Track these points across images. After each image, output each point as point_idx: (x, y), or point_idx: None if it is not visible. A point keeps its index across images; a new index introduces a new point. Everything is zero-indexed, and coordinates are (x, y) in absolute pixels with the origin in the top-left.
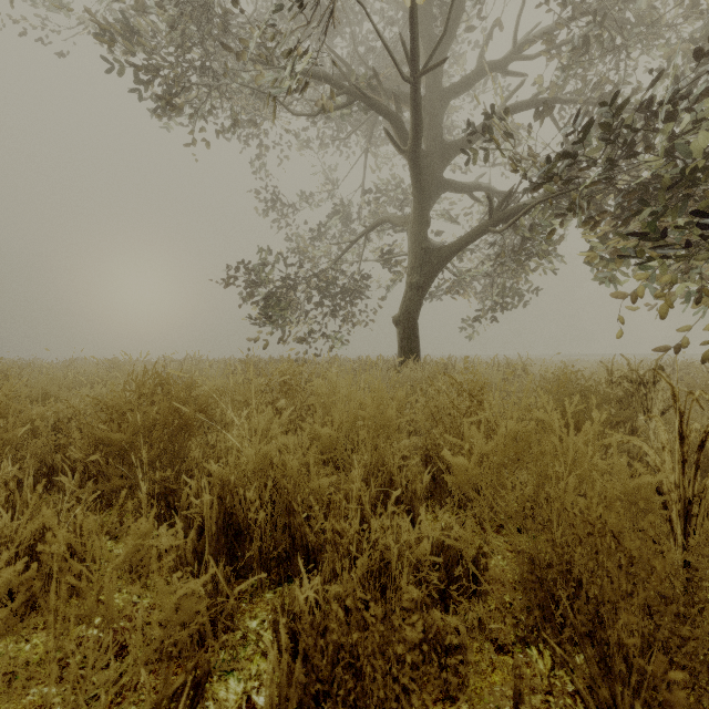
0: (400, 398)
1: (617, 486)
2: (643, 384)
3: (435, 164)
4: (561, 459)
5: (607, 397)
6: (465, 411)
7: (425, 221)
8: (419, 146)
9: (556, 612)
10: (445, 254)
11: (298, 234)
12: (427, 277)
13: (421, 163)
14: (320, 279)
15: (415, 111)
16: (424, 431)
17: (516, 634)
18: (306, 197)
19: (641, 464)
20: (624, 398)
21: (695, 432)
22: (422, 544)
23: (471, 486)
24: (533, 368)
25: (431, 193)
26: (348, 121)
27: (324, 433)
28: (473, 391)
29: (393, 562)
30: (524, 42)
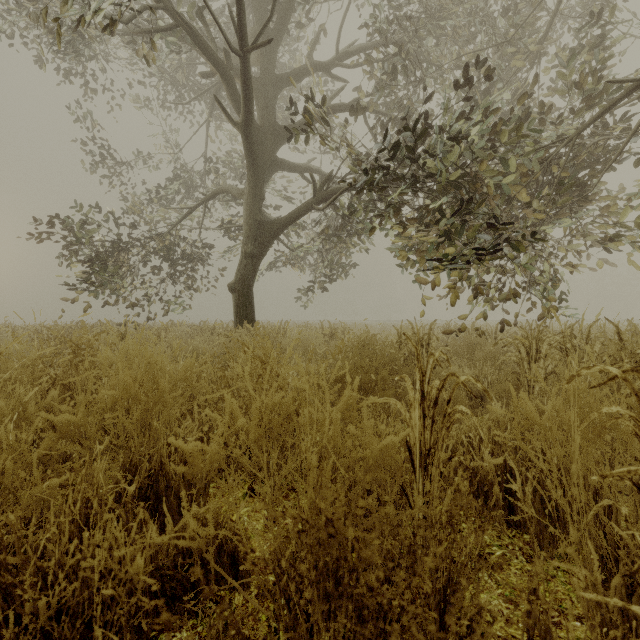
0: (187, 367)
1: (365, 451)
2: (421, 345)
3: (269, 143)
4: (308, 432)
5: (394, 356)
6: (257, 378)
7: (260, 194)
8: (250, 122)
9: (301, 597)
10: (278, 227)
11: (136, 195)
12: (261, 247)
13: (253, 138)
14: (158, 243)
15: (244, 86)
16: (211, 402)
17: (269, 624)
18: (144, 157)
19: (395, 422)
20: (408, 356)
21: (436, 389)
22: (137, 560)
23: (214, 473)
24: (355, 331)
25: (265, 169)
26: (190, 88)
27: (61, 419)
28: (265, 357)
29: (94, 593)
30: (345, 52)
